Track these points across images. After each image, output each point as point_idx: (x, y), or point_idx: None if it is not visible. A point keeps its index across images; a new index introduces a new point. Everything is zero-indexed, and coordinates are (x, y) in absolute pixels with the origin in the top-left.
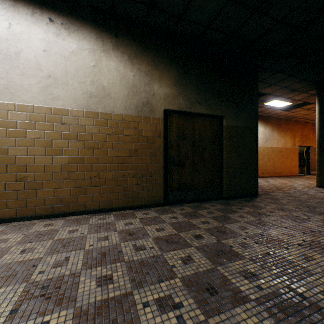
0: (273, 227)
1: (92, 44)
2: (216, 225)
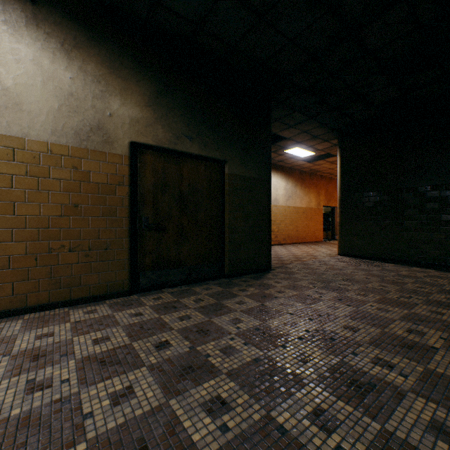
0: (276, 315)
1: None
2: (199, 321)
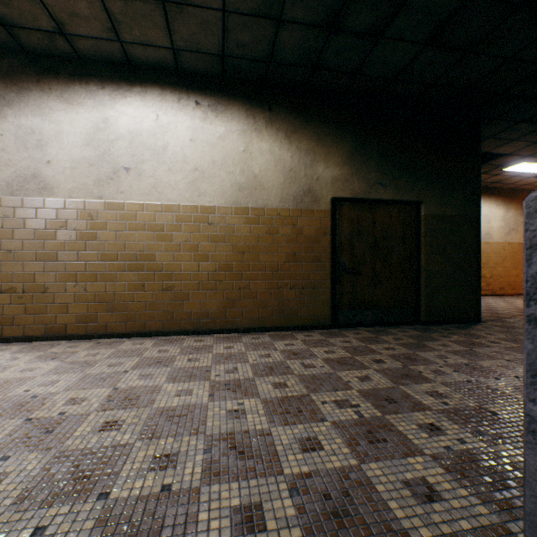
0: (487, 358)
1: (241, 124)
2: (404, 352)
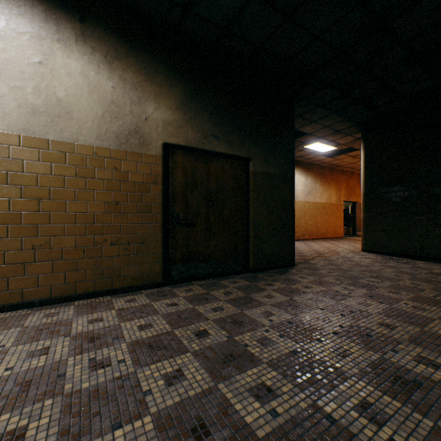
0: (306, 309)
1: (36, 26)
2: (232, 312)
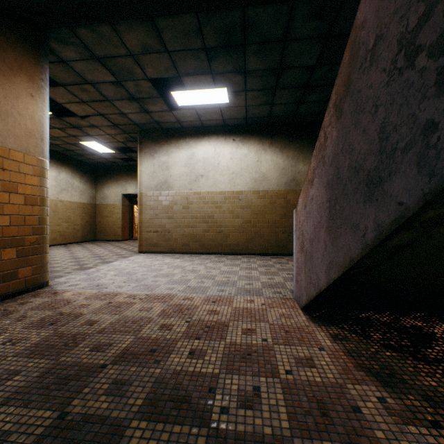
0: None
1: (256, 147)
2: None
